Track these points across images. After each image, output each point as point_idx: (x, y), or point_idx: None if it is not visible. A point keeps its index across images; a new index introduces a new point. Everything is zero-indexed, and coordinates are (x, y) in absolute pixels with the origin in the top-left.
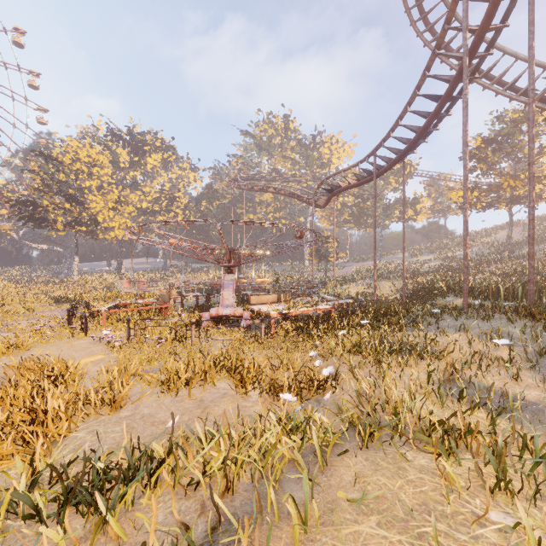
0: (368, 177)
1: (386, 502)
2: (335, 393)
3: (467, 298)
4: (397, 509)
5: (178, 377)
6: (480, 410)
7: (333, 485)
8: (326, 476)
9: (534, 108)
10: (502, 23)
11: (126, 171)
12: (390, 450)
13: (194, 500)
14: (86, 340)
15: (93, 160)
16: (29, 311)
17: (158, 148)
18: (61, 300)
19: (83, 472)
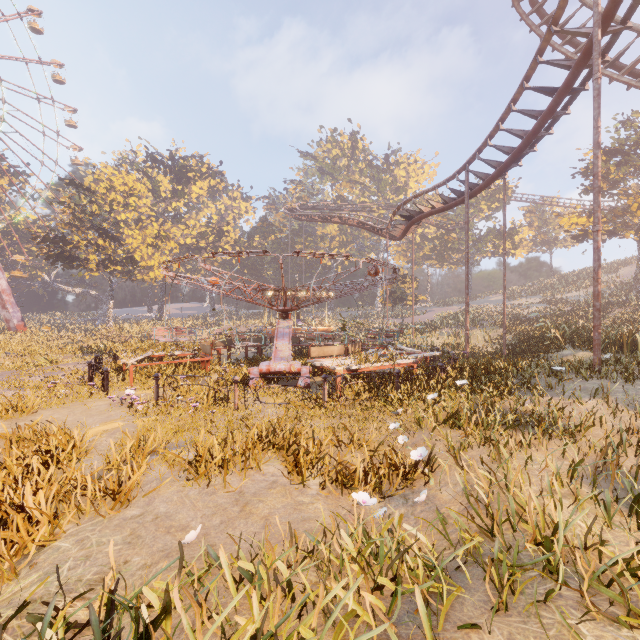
0: (457, 199)
1: None
2: (429, 485)
3: (598, 351)
4: None
5: (211, 457)
6: None
7: None
8: None
9: None
10: None
11: (168, 201)
12: (548, 616)
13: None
14: (106, 401)
15: (129, 189)
16: (51, 364)
17: (204, 174)
18: (90, 351)
19: None
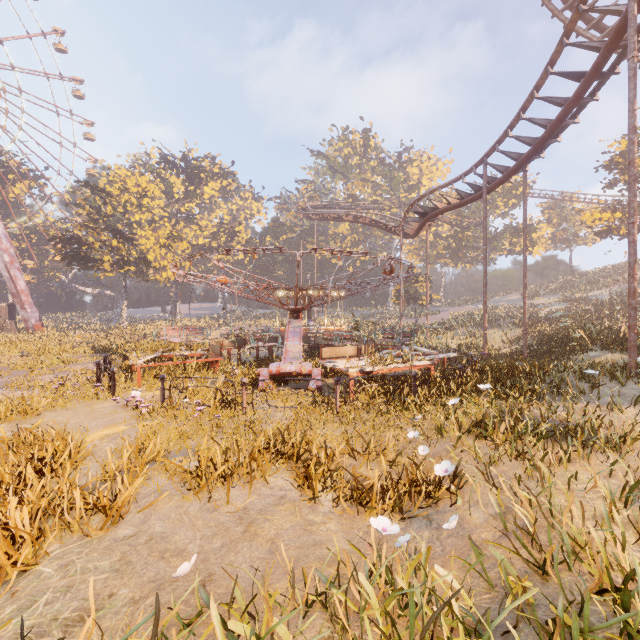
0: (474, 194)
1: None
2: (455, 504)
3: (635, 353)
4: None
5: (214, 468)
6: None
7: None
8: None
9: None
10: None
11: (181, 202)
12: None
13: None
14: (112, 403)
15: (143, 190)
16: (64, 363)
17: (216, 174)
18: (103, 351)
19: None
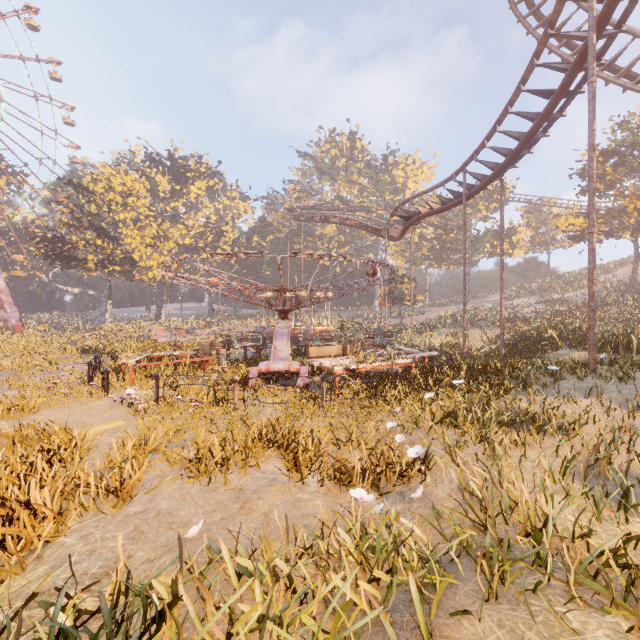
0: (455, 200)
1: None
2: (425, 483)
3: (593, 351)
4: None
5: (211, 455)
6: None
7: None
8: None
9: None
10: None
11: (166, 201)
12: (536, 604)
13: None
14: (106, 401)
15: (128, 189)
16: (50, 364)
17: (202, 174)
18: (89, 351)
19: None
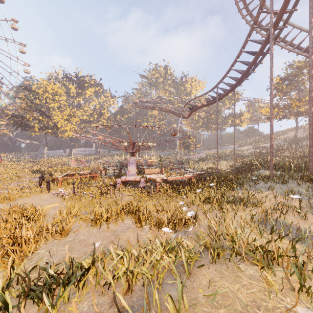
0: (213, 100)
1: (229, 299)
2: (195, 227)
3: (272, 170)
4: (237, 305)
5: (101, 217)
6: (284, 238)
7: (195, 287)
8: (190, 281)
9: (312, 58)
10: (293, 8)
11: (74, 98)
12: (230, 264)
13: (107, 296)
14: (49, 195)
15: (55, 92)
16: (18, 178)
17: (92, 84)
18: (37, 172)
19: (38, 278)
